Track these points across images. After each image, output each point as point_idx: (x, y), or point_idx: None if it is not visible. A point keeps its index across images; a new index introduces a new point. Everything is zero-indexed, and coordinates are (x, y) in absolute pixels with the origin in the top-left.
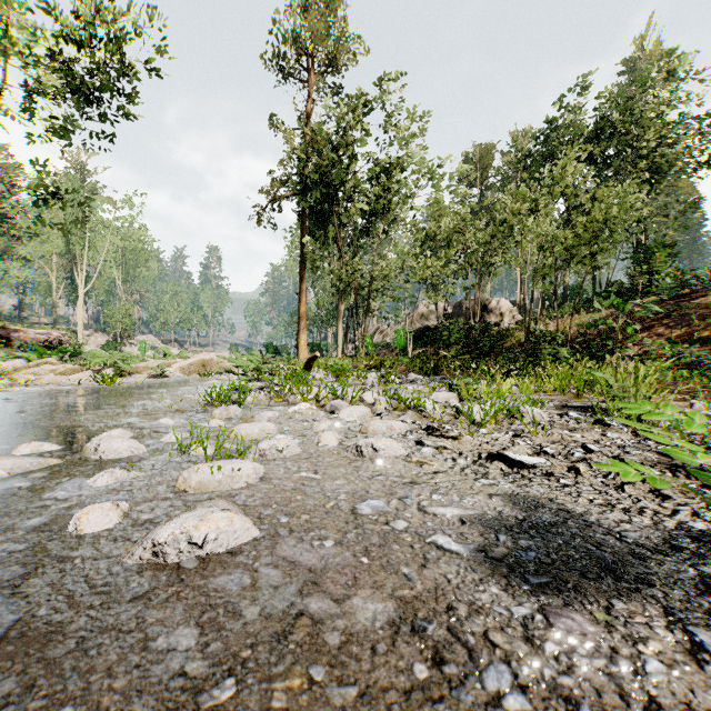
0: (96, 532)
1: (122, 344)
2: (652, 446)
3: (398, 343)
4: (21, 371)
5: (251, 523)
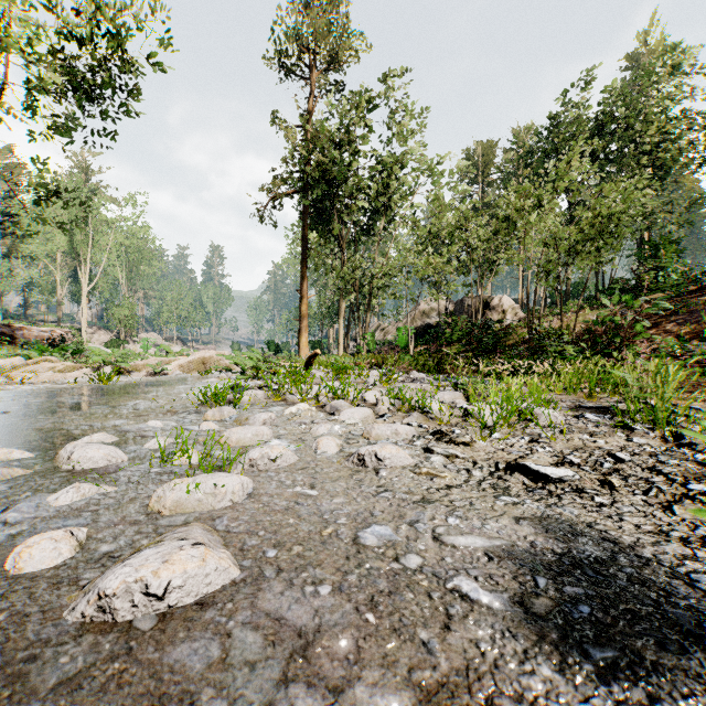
0: (39, 571)
1: (125, 342)
2: (688, 454)
3: (399, 341)
4: (20, 369)
5: (230, 561)
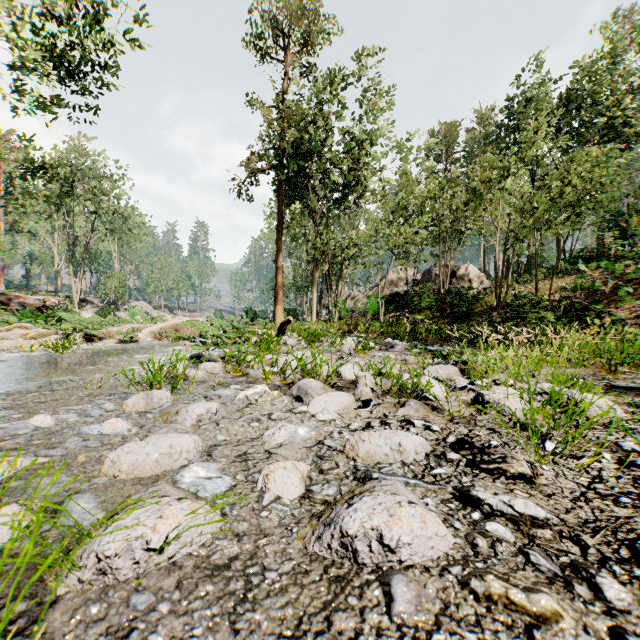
0: None
1: (115, 310)
2: None
3: (369, 308)
4: None
5: None
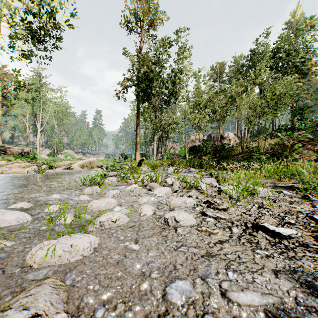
0: None
1: (57, 154)
2: None
3: (181, 153)
4: (4, 166)
5: None
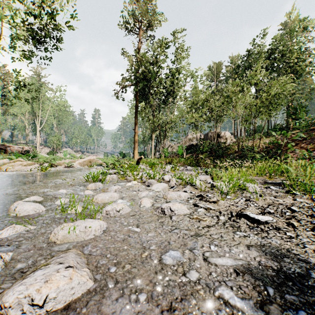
0: None
1: (56, 152)
2: None
3: (179, 152)
4: (6, 164)
5: (87, 276)
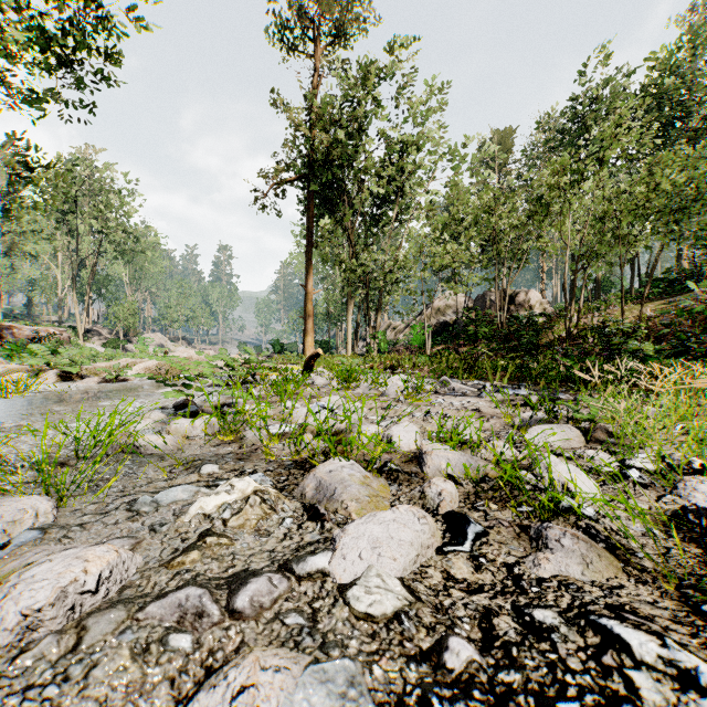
0: None
1: (125, 342)
2: None
3: (414, 340)
4: None
5: None
